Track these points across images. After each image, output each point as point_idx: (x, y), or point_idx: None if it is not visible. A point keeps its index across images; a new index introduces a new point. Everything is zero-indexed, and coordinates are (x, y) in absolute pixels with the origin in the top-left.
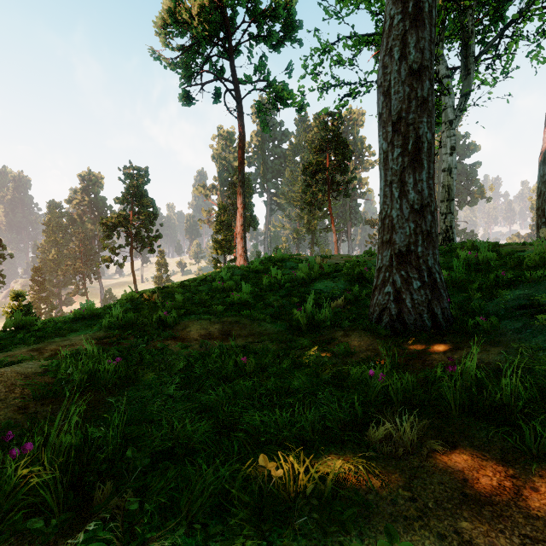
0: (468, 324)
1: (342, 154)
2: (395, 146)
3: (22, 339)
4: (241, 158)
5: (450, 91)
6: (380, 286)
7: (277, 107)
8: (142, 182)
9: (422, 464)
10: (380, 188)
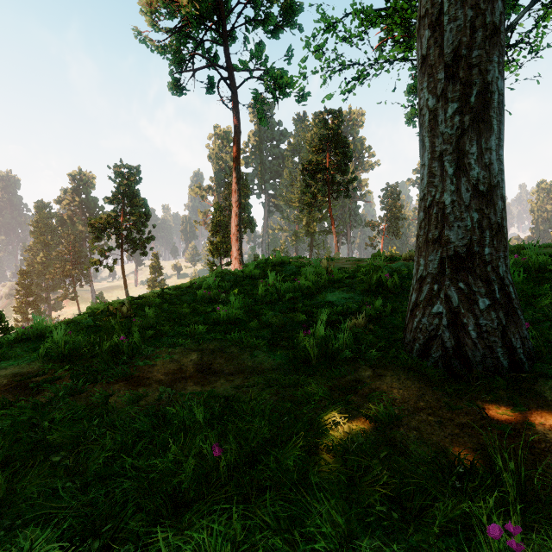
0: None
1: (343, 153)
2: (449, 99)
3: None
4: (236, 152)
5: None
6: (425, 303)
7: (276, 97)
8: (134, 182)
9: None
10: (423, 165)
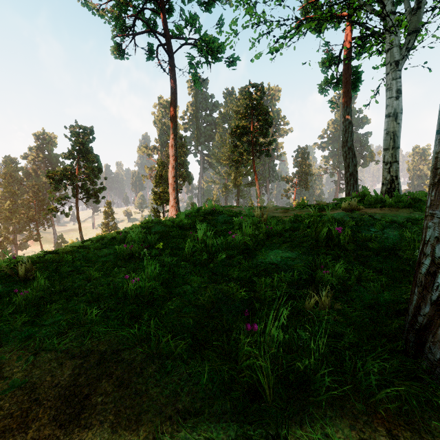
0: None
1: (264, 120)
2: None
3: None
4: (172, 111)
5: (397, 29)
6: None
7: (208, 60)
8: (88, 140)
9: None
10: None
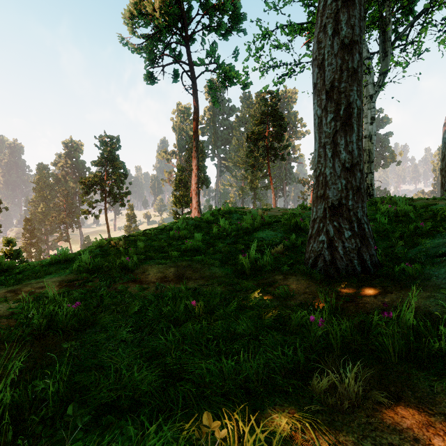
0: (395, 270)
1: (279, 125)
2: (328, 112)
3: (4, 280)
4: (195, 127)
5: (371, 70)
6: (315, 235)
7: (225, 85)
8: (115, 148)
9: (370, 421)
10: (315, 150)
